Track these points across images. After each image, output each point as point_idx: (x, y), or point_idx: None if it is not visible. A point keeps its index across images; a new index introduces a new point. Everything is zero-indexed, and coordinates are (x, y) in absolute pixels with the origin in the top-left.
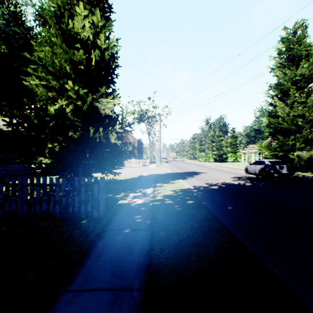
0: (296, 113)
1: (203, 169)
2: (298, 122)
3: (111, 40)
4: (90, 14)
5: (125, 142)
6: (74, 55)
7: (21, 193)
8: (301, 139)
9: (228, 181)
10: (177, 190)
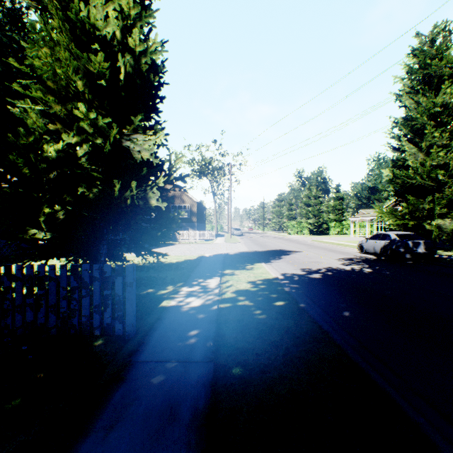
0: (434, 161)
1: (295, 247)
2: (437, 175)
3: (151, 41)
4: None
5: (180, 206)
6: (89, 62)
7: None
8: (444, 200)
9: (336, 265)
10: (257, 282)
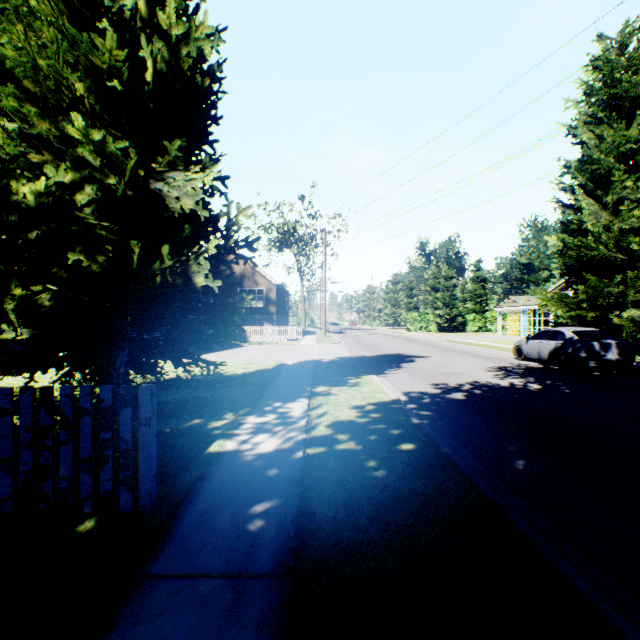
0: (626, 224)
1: (420, 349)
2: (630, 243)
3: (198, 22)
4: None
5: (251, 290)
6: (93, 50)
7: None
8: None
9: (484, 378)
10: (367, 408)
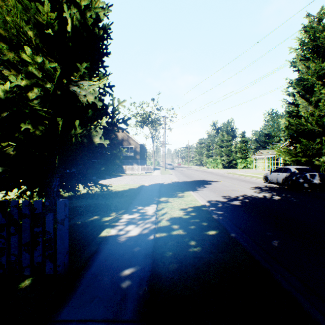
0: (321, 112)
1: (214, 177)
2: (324, 122)
3: None
4: None
5: (127, 147)
6: (38, 13)
7: None
8: None
9: (249, 193)
10: (188, 209)
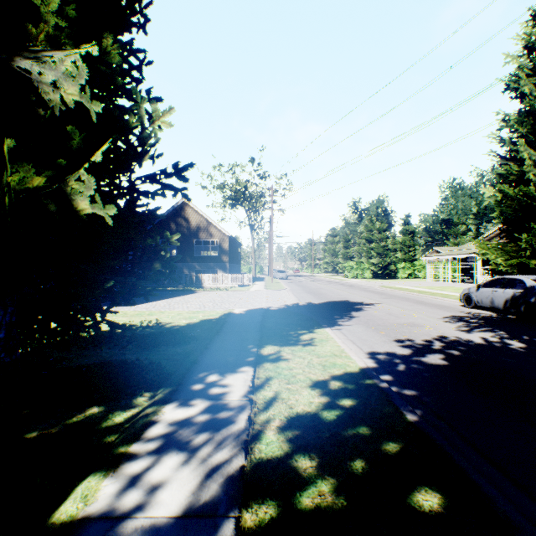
0: None
1: (363, 296)
2: None
3: None
4: None
5: (207, 241)
6: None
7: None
8: None
9: (450, 331)
10: (332, 386)
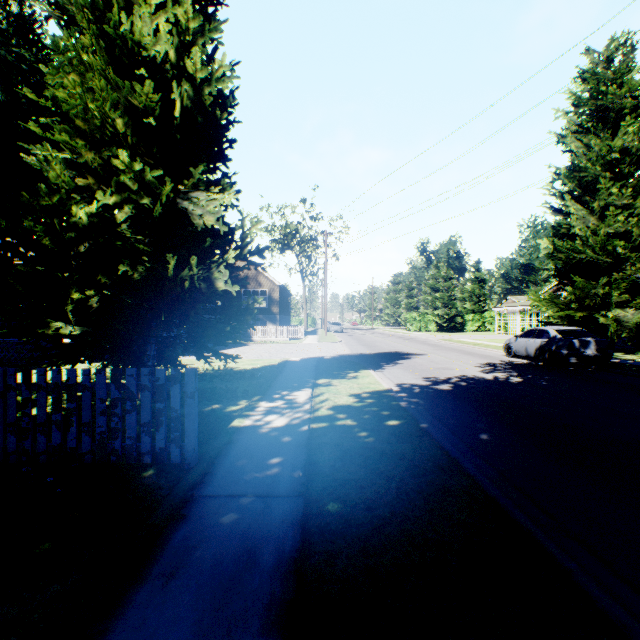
0: (611, 229)
1: (417, 348)
2: (615, 247)
3: (217, 64)
4: (170, 3)
5: (255, 291)
6: (133, 93)
7: (2, 406)
8: (624, 283)
9: (472, 372)
10: (363, 395)
